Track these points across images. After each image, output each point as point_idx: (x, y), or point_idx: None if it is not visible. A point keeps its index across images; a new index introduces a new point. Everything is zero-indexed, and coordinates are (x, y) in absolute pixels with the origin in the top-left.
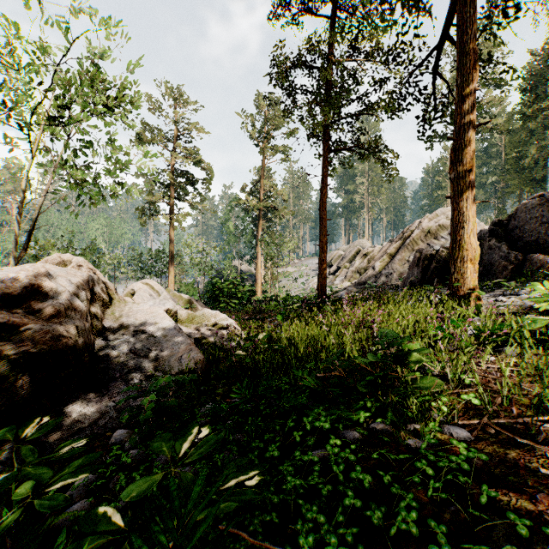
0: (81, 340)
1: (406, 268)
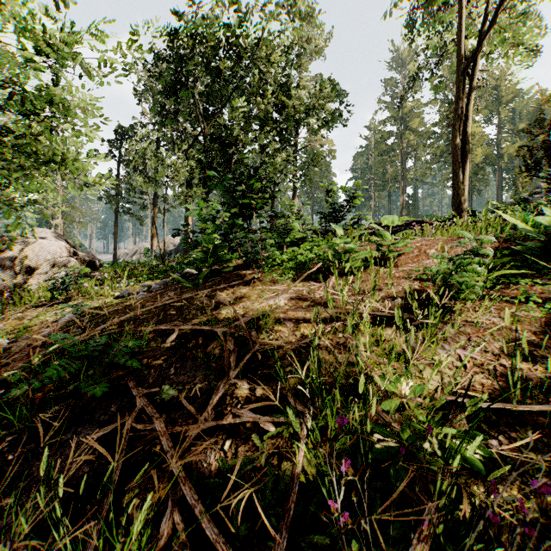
0: None
1: None
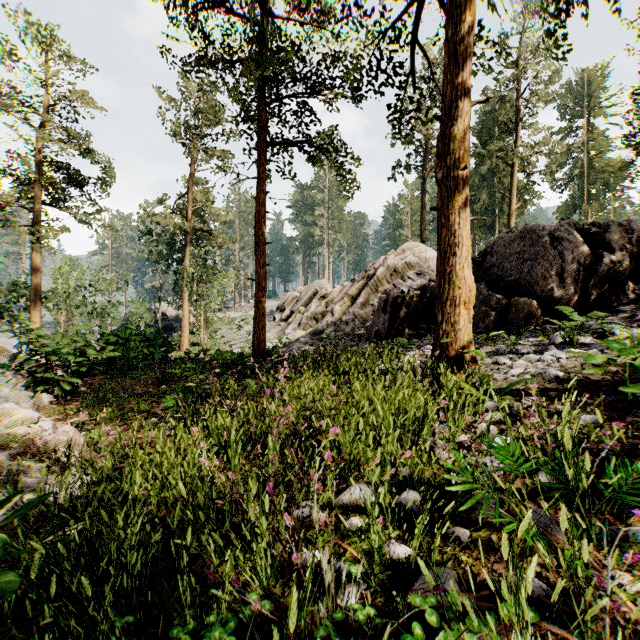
0: None
1: (370, 314)
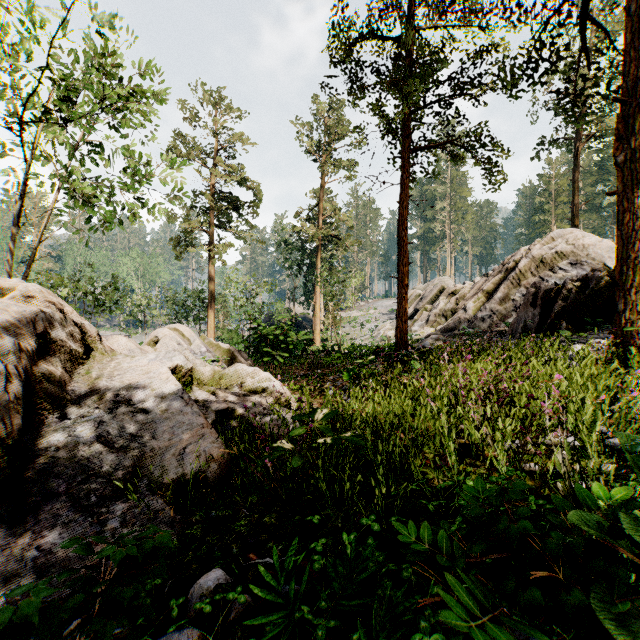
0: None
1: (510, 310)
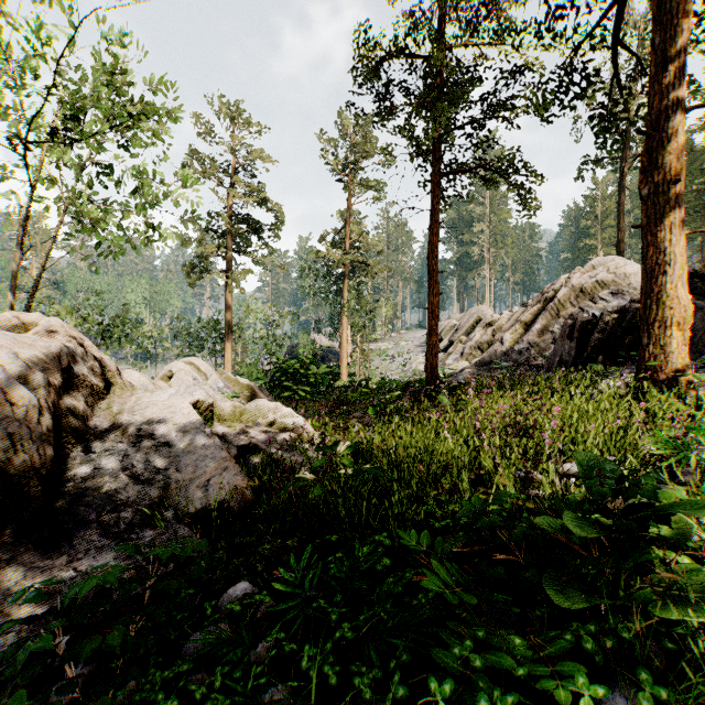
0: (21, 457)
1: (548, 342)
